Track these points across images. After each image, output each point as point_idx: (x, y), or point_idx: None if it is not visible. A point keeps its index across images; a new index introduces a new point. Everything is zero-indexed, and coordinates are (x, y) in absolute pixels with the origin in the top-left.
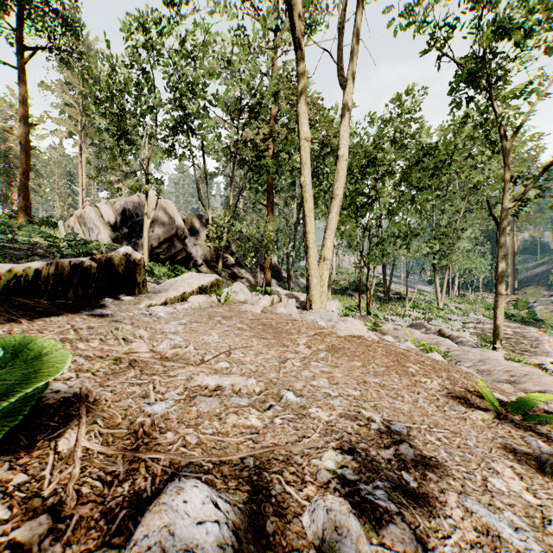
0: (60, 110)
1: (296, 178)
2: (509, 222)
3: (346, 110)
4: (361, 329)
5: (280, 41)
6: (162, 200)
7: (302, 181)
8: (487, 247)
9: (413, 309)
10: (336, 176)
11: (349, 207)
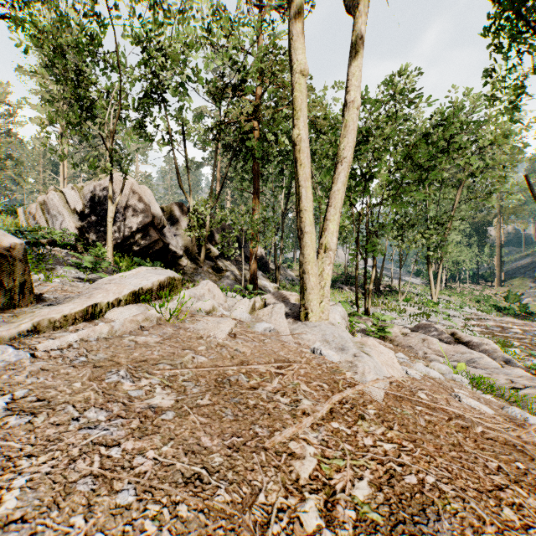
0: (41, 97)
1: (284, 167)
2: (495, 214)
3: (356, 39)
4: (391, 360)
5: (266, 10)
6: (136, 185)
7: (295, 135)
8: (474, 239)
9: (407, 304)
10: (342, 131)
11: (348, 188)
